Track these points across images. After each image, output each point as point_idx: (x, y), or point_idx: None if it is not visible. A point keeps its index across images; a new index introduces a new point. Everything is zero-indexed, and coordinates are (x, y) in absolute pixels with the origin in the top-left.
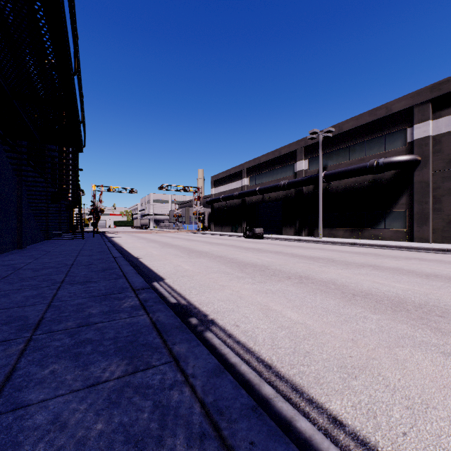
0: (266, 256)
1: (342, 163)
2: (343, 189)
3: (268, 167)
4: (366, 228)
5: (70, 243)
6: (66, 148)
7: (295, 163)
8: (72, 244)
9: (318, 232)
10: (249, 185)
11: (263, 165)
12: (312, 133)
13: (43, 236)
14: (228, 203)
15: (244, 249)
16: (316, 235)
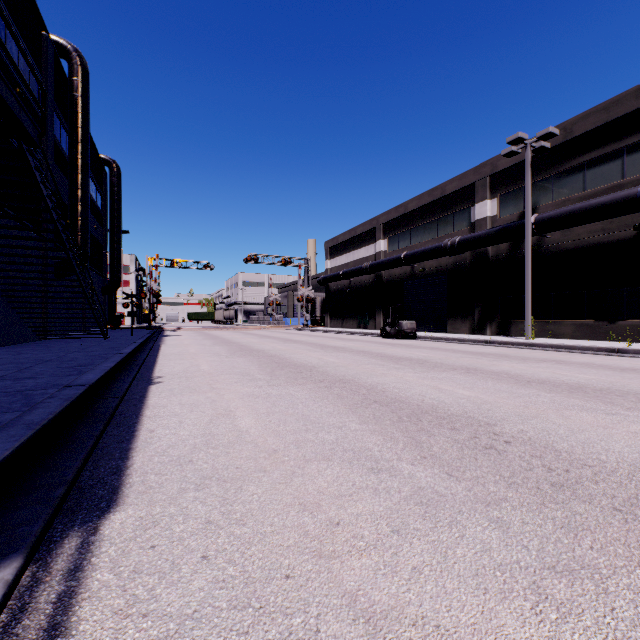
0: (450, 380)
1: (570, 198)
2: (573, 246)
3: (422, 218)
4: (626, 320)
5: (68, 345)
6: (82, 185)
7: (472, 207)
8: (62, 348)
9: (518, 328)
10: (387, 251)
11: (412, 215)
12: (513, 142)
13: (34, 333)
14: (353, 282)
15: (390, 361)
16: (513, 332)
